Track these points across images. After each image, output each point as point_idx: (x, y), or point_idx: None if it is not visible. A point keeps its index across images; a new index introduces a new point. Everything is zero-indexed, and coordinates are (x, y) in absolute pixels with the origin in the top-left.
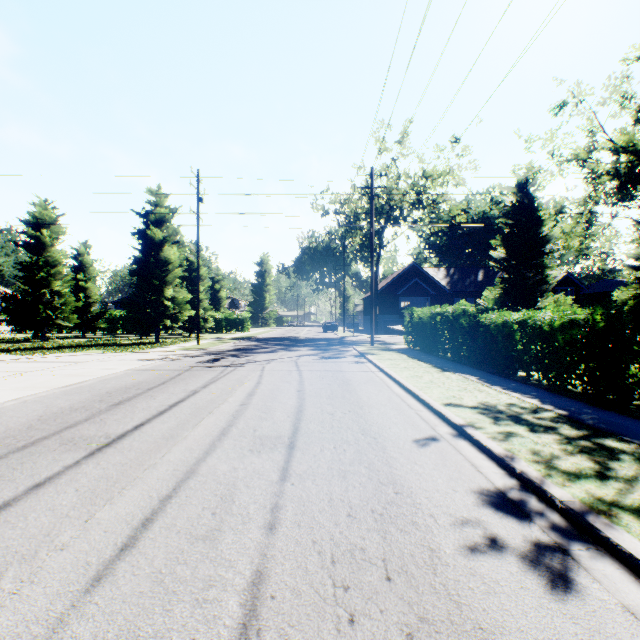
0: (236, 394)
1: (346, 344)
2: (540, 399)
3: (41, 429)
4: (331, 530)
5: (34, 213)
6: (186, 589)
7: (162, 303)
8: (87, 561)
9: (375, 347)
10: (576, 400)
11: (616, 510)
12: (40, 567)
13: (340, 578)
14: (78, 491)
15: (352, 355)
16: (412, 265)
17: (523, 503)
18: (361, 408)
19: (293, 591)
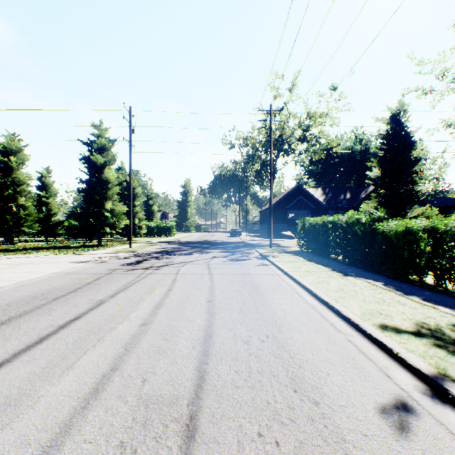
0: (142, 306)
1: (249, 247)
2: None
3: None
4: None
5: (3, 143)
6: None
7: (103, 214)
8: None
9: (273, 249)
10: None
11: None
12: None
13: None
14: None
15: (256, 257)
16: (297, 186)
17: None
18: (280, 330)
19: None
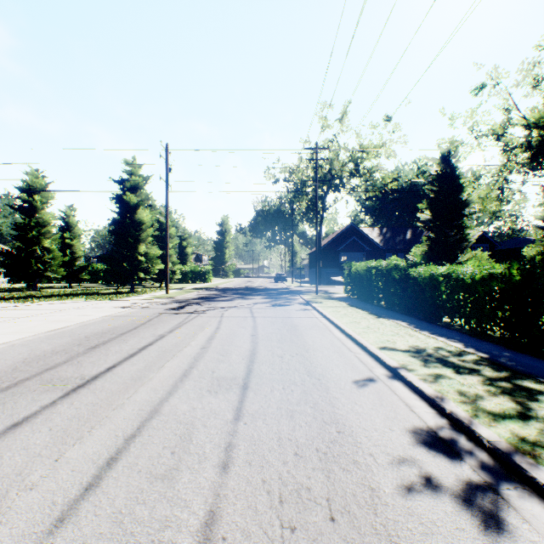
0: (198, 338)
1: (294, 293)
2: (463, 343)
3: (24, 371)
4: (279, 469)
5: (27, 181)
6: (143, 530)
7: (136, 258)
8: (53, 501)
9: (319, 296)
10: (495, 344)
11: (539, 450)
12: (9, 507)
13: (287, 518)
14: (51, 430)
15: (299, 303)
16: (350, 225)
17: (453, 442)
18: (307, 351)
19: (243, 532)
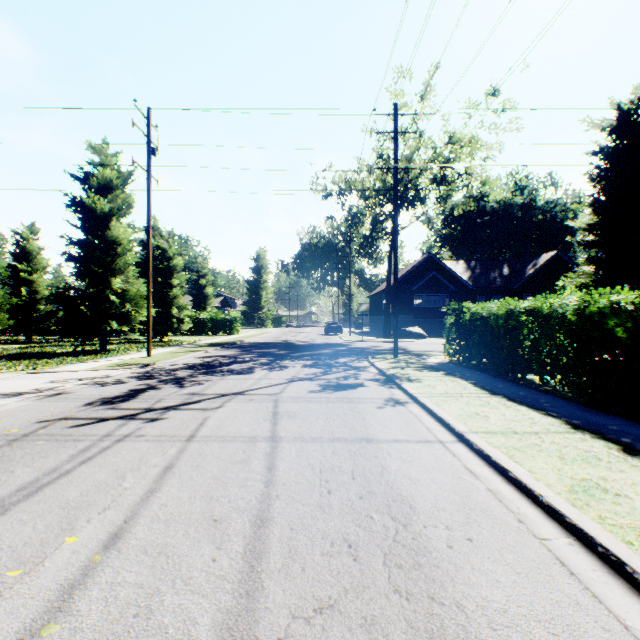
0: None
1: (357, 354)
2: None
3: None
4: None
5: None
6: None
7: (108, 298)
8: None
9: (402, 361)
10: None
11: None
12: None
13: None
14: None
15: (374, 379)
16: (428, 257)
17: None
18: None
19: None
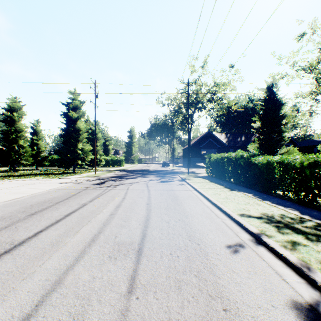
0: (109, 206)
1: (174, 173)
2: (298, 211)
3: None
4: None
5: (9, 104)
6: None
7: (76, 151)
8: None
9: (190, 175)
10: None
11: None
12: None
13: None
14: None
15: (178, 180)
16: (208, 132)
17: None
18: (186, 217)
19: None
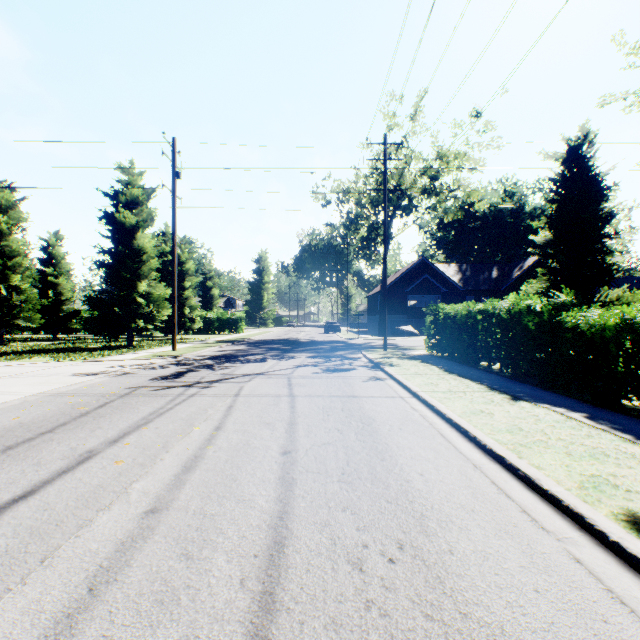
0: (160, 465)
1: (352, 349)
2: None
3: None
4: None
5: None
6: None
7: (134, 300)
8: None
9: (390, 353)
10: None
11: None
12: None
13: None
14: None
15: (364, 365)
16: (421, 260)
17: None
18: (424, 528)
19: None
